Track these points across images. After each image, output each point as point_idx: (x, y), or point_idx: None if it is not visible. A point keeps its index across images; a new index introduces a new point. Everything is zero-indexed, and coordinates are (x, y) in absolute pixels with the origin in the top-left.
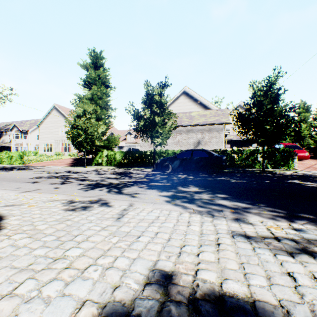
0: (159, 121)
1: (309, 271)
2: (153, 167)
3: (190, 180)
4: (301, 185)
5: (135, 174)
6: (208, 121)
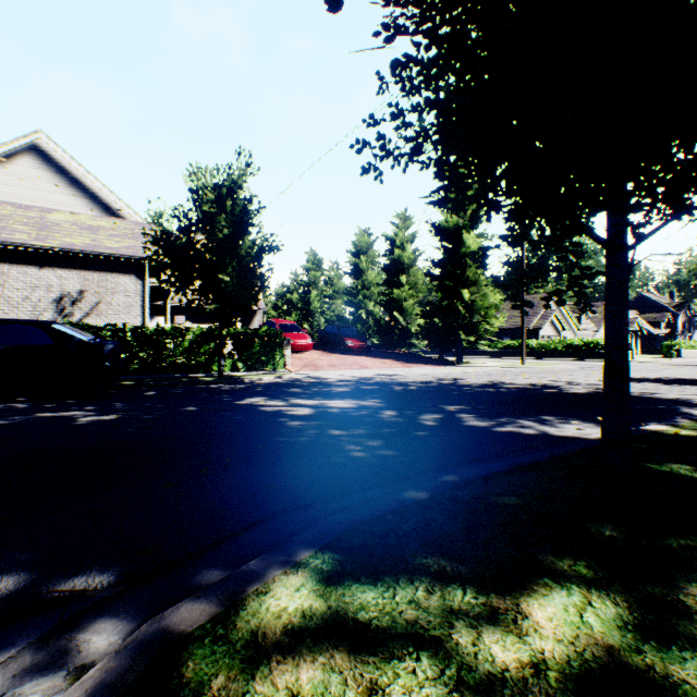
0: None
1: None
2: None
3: None
4: (252, 413)
5: None
6: (105, 245)
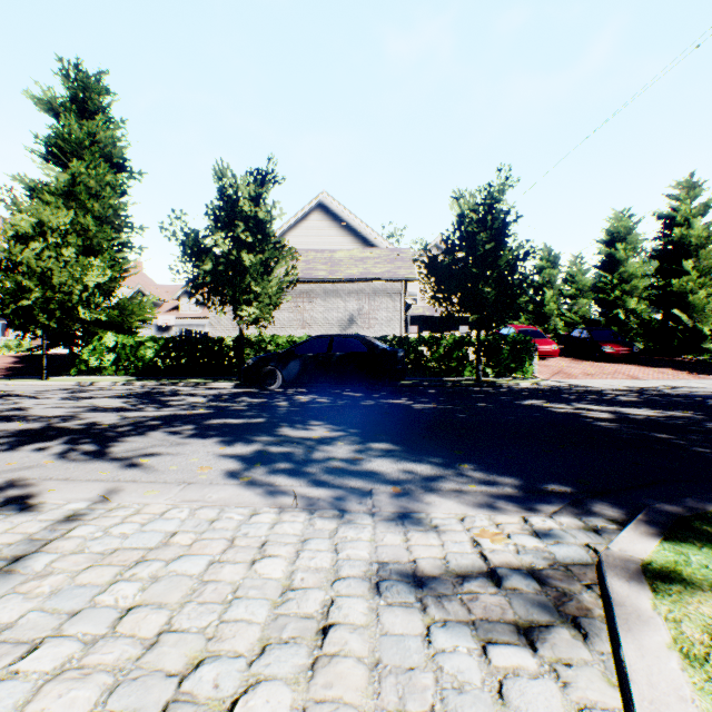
0: (254, 264)
1: (579, 709)
2: (240, 377)
3: (321, 406)
4: (546, 412)
5: (184, 396)
6: (372, 272)
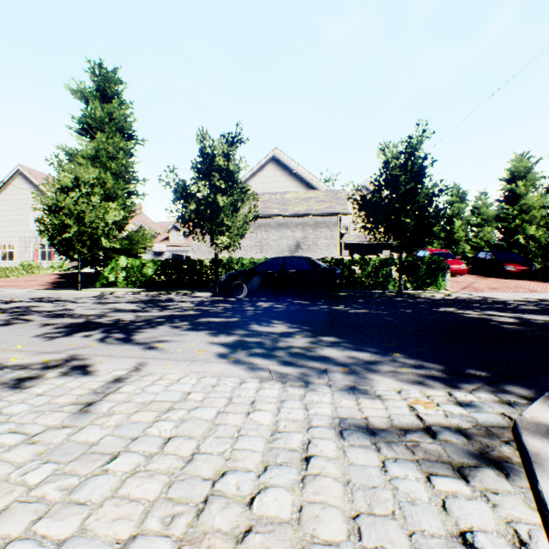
0: (226, 205)
1: (506, 522)
2: (215, 289)
3: (278, 310)
4: (459, 317)
5: (177, 302)
6: (314, 209)
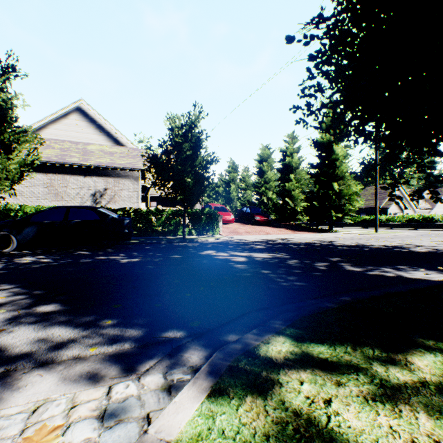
0: None
1: None
2: None
3: (35, 267)
4: (211, 259)
5: None
6: (117, 162)
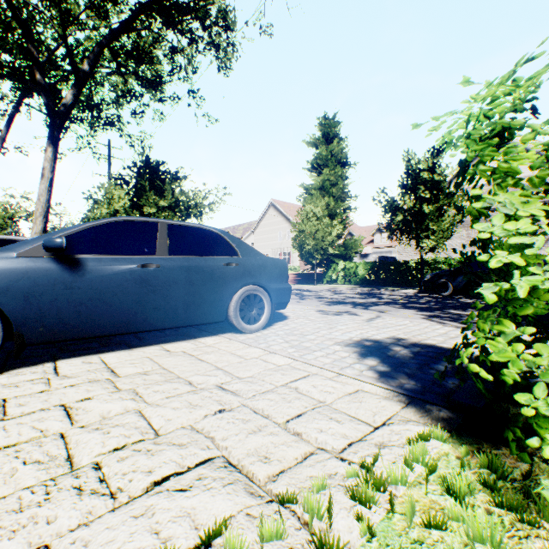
0: (430, 211)
1: None
2: (420, 287)
3: None
4: None
5: (387, 295)
6: None
